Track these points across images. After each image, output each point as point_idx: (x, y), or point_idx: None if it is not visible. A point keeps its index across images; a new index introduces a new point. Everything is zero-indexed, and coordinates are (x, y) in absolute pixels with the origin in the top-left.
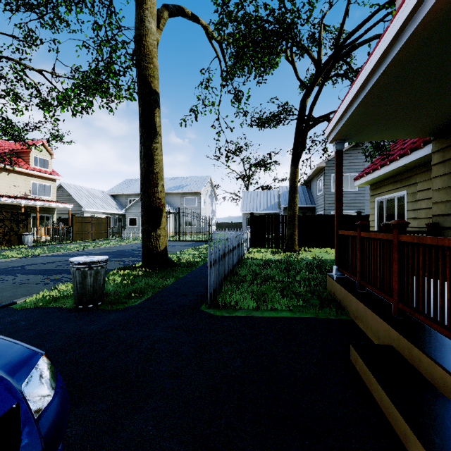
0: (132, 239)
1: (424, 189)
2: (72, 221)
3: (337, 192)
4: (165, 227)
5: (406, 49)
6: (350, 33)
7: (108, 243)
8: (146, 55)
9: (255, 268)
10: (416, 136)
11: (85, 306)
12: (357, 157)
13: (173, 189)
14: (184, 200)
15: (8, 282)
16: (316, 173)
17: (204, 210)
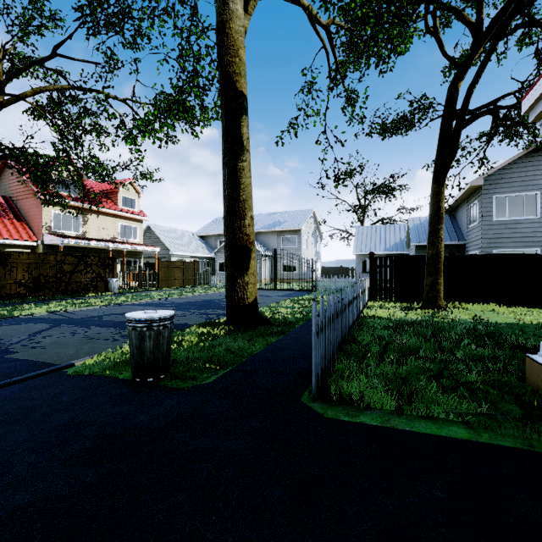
0: (221, 286)
1: None
2: (158, 266)
3: None
4: (254, 272)
5: None
6: None
7: (194, 291)
8: (230, 46)
9: (382, 332)
10: None
11: (143, 380)
12: (539, 167)
13: (268, 227)
14: (282, 240)
15: (79, 335)
16: (467, 196)
17: (306, 251)
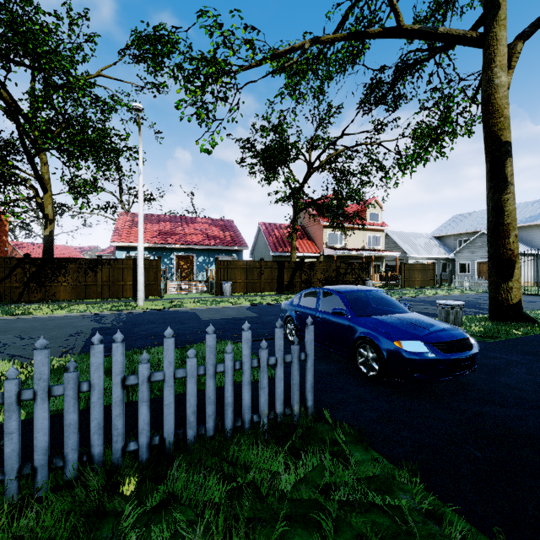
0: (464, 289)
1: None
2: (401, 268)
3: None
4: (518, 279)
5: None
6: None
7: (437, 292)
8: (495, 112)
9: None
10: None
11: None
12: None
13: (530, 219)
14: None
15: None
16: None
17: None
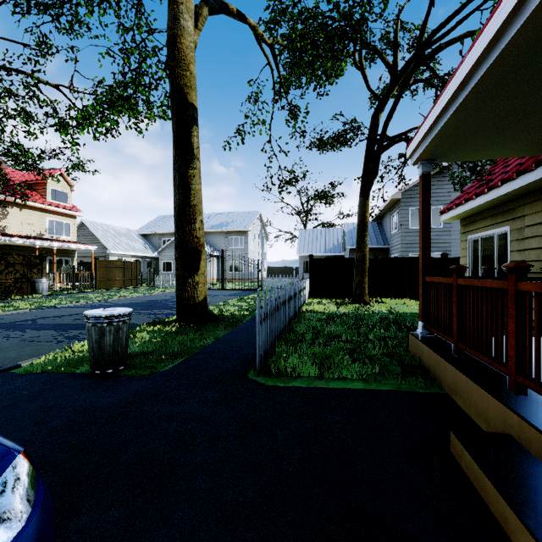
0: (166, 287)
1: (535, 223)
2: (96, 266)
3: (424, 226)
4: (204, 272)
5: (531, 25)
6: (435, 30)
7: (137, 292)
8: (181, 60)
9: (316, 323)
10: (529, 153)
11: (103, 372)
12: (442, 186)
13: (215, 227)
14: (229, 240)
15: (15, 339)
16: (390, 207)
17: (253, 252)
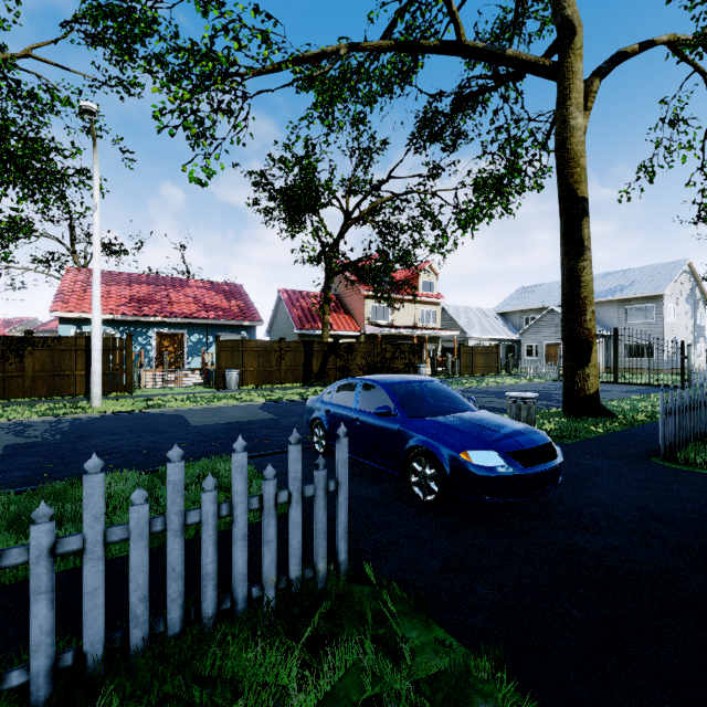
0: (532, 376)
1: None
2: (460, 352)
3: None
4: (595, 364)
5: None
6: None
7: (501, 380)
8: (571, 160)
9: None
10: None
11: None
12: None
13: (601, 294)
14: (626, 312)
15: None
16: None
17: (673, 327)
